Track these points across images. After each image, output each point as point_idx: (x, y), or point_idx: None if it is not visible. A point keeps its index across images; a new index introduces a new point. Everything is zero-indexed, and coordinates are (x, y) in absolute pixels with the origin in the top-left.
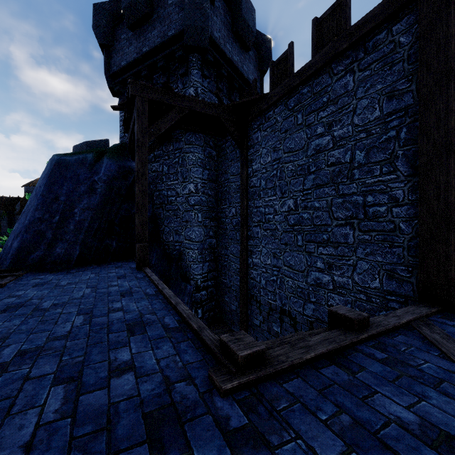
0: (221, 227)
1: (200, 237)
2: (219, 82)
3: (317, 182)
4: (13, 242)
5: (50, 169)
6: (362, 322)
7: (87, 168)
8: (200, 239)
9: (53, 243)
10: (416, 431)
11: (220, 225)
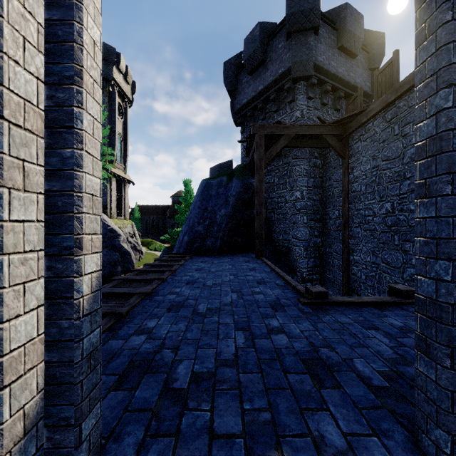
0: (325, 227)
1: (305, 236)
2: (323, 97)
3: (412, 187)
4: (183, 237)
5: (202, 190)
6: (411, 293)
7: (223, 187)
8: (305, 238)
9: (205, 238)
10: (397, 326)
11: (325, 225)
